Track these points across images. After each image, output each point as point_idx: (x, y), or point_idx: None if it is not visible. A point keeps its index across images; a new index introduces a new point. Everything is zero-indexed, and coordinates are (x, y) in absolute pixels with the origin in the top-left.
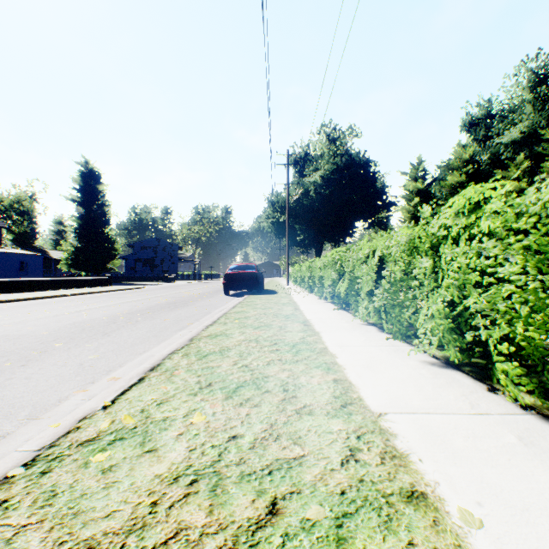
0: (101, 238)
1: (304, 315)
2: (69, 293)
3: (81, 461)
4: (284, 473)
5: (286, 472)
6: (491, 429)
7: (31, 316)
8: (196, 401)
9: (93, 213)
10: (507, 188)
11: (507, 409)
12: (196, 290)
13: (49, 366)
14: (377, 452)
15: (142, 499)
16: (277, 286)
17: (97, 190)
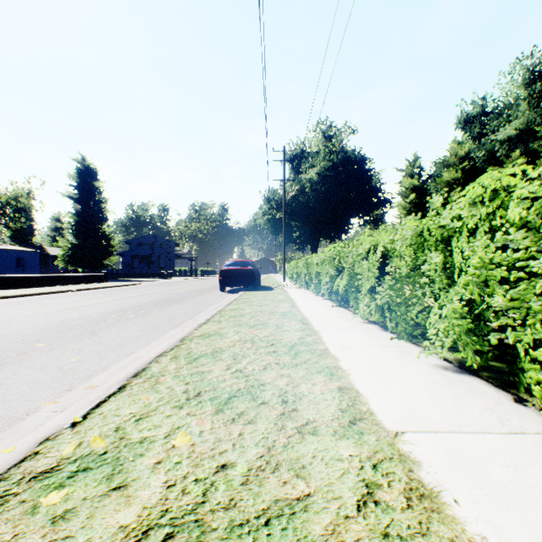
0: (98, 235)
1: (301, 312)
2: (63, 290)
3: (28, 505)
4: (285, 524)
5: (288, 521)
6: (533, 454)
7: (19, 313)
8: (181, 415)
9: (90, 209)
10: (539, 170)
11: None
12: (192, 286)
13: (25, 370)
14: (400, 489)
15: None
16: (273, 283)
17: (94, 186)
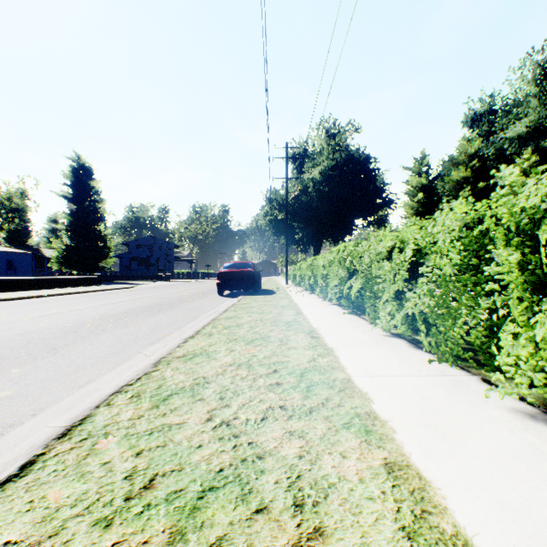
0: (93, 236)
1: (308, 321)
2: (48, 294)
3: None
4: None
5: None
6: None
7: None
8: None
9: (85, 210)
10: None
11: None
12: (189, 290)
13: None
14: None
15: None
16: (275, 286)
17: (89, 186)
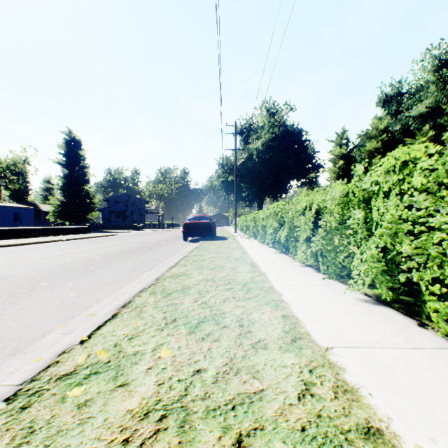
0: (82, 194)
1: (251, 258)
2: (55, 239)
3: (58, 396)
4: (246, 409)
5: (248, 407)
6: (429, 363)
7: (22, 258)
8: (162, 335)
9: (76, 173)
10: (437, 148)
11: (439, 343)
12: (160, 237)
13: (35, 303)
14: (329, 386)
15: (115, 436)
16: (227, 234)
17: (78, 154)
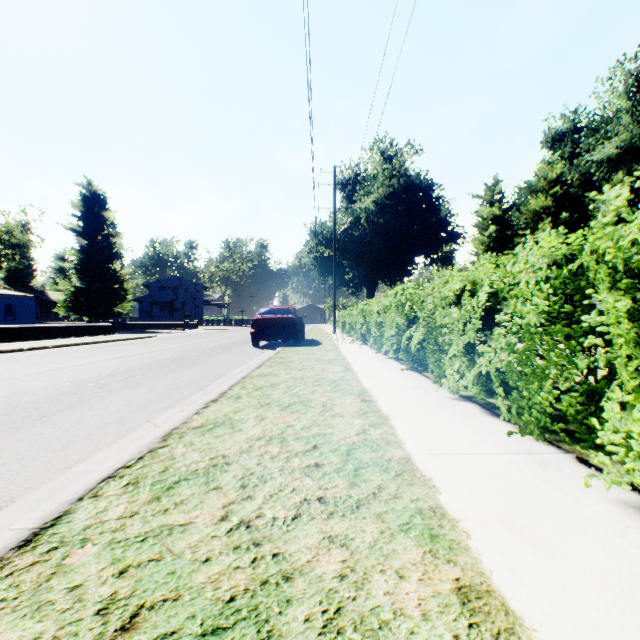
0: (107, 276)
1: (359, 380)
2: (51, 345)
3: None
4: None
5: None
6: None
7: None
8: None
9: (98, 245)
10: None
11: None
12: (219, 340)
13: None
14: None
15: None
16: (321, 335)
17: (102, 217)
